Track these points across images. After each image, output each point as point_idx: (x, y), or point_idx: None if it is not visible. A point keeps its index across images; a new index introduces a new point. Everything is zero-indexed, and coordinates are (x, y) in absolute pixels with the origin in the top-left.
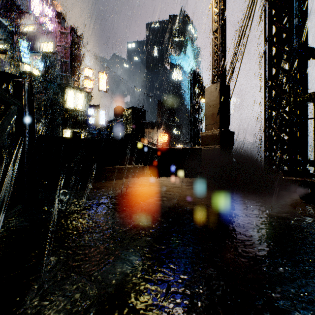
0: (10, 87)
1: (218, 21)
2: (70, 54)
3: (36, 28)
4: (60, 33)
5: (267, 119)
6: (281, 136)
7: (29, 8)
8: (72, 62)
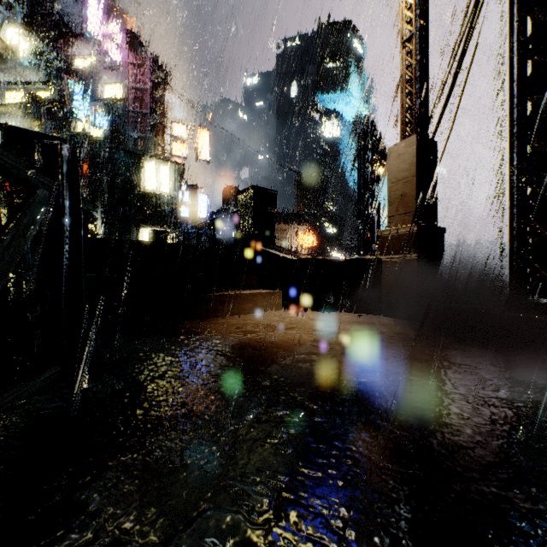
0: (37, 155)
1: (413, 20)
2: (150, 100)
3: (96, 60)
4: (134, 66)
5: (517, 202)
6: (546, 235)
7: (85, 27)
8: (153, 114)
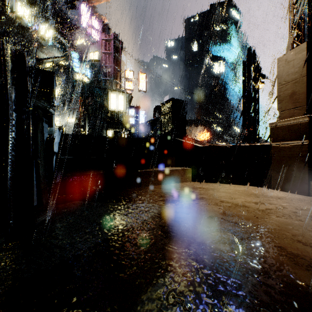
0: None
1: None
2: (113, 59)
3: (85, 40)
4: (105, 40)
5: None
6: None
7: (79, 22)
8: (115, 66)
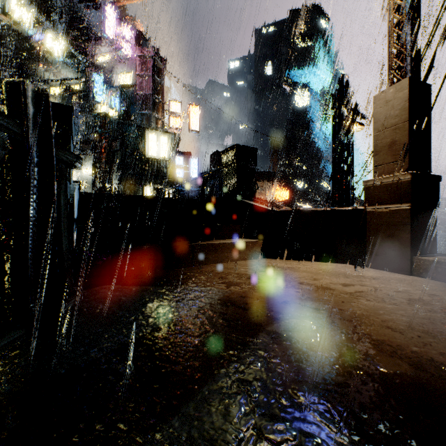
0: (0, 96)
1: None
2: (152, 84)
3: (112, 56)
4: (140, 57)
5: None
6: None
7: (103, 30)
8: (155, 95)
